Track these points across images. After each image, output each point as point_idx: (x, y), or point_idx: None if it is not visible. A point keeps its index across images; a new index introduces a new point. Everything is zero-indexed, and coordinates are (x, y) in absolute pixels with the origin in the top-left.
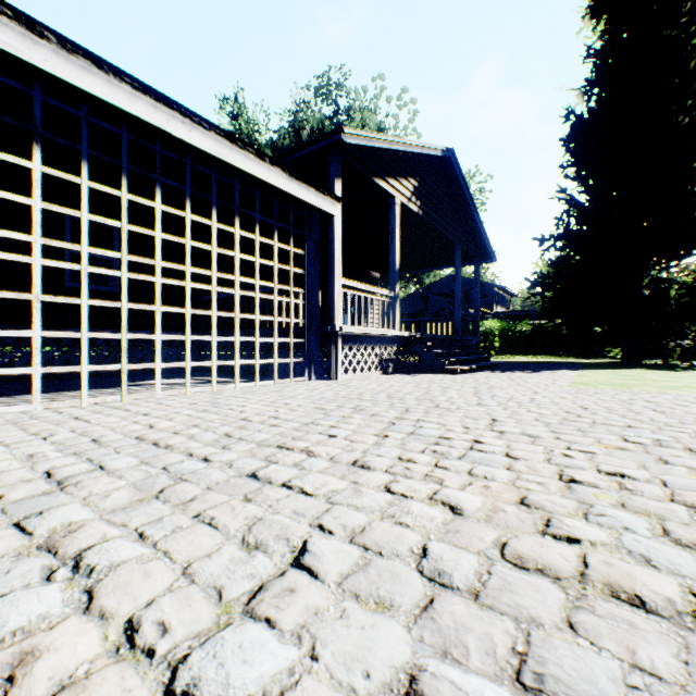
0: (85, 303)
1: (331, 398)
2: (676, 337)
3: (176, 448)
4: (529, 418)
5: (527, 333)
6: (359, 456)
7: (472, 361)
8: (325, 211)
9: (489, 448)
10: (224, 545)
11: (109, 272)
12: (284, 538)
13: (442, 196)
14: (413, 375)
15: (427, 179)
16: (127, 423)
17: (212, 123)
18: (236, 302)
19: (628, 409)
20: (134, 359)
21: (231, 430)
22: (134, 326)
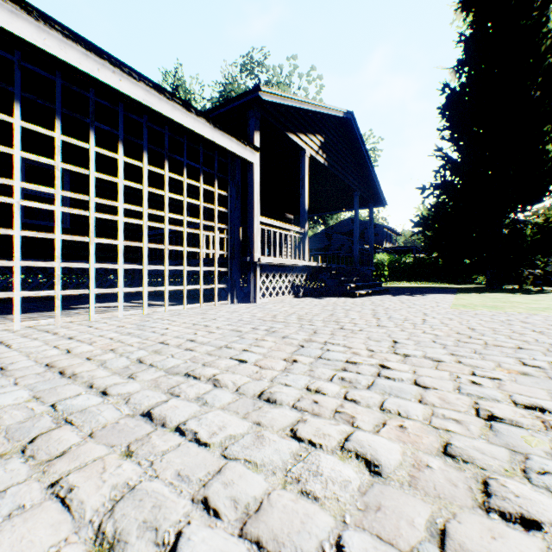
0: (18, 234)
1: (247, 320)
2: (530, 267)
3: (80, 378)
4: (426, 339)
5: (410, 264)
6: (266, 386)
7: (368, 287)
8: (245, 158)
9: (397, 374)
10: (64, 546)
11: (42, 206)
12: (151, 529)
13: (343, 151)
14: (320, 299)
15: (332, 137)
16: (47, 348)
17: (141, 74)
18: (166, 236)
19: (510, 330)
20: (82, 285)
21: (145, 354)
22: (82, 257)
